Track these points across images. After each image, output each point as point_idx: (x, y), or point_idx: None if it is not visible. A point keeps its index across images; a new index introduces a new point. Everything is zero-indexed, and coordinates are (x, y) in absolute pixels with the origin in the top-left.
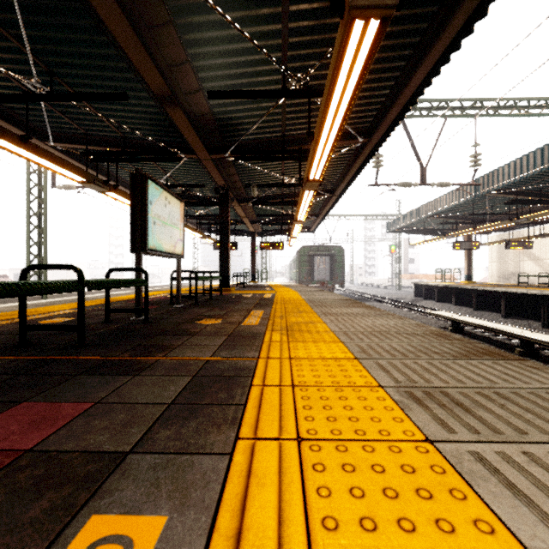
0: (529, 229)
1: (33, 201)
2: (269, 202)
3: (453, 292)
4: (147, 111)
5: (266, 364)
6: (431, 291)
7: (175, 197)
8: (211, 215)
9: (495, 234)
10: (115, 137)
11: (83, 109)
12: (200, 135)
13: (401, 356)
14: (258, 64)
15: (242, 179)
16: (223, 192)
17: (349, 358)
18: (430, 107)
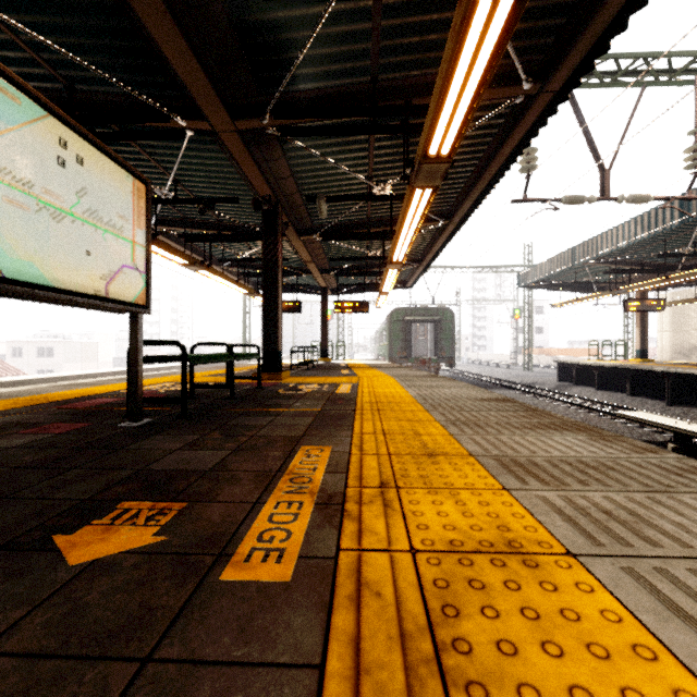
0: None
1: None
2: (348, 233)
3: (627, 376)
4: (87, 2)
5: None
6: (585, 373)
7: (111, 158)
8: (259, 259)
9: (667, 292)
10: (54, 89)
11: None
12: (209, 72)
13: None
14: None
15: (302, 191)
16: (268, 208)
17: None
18: (614, 71)
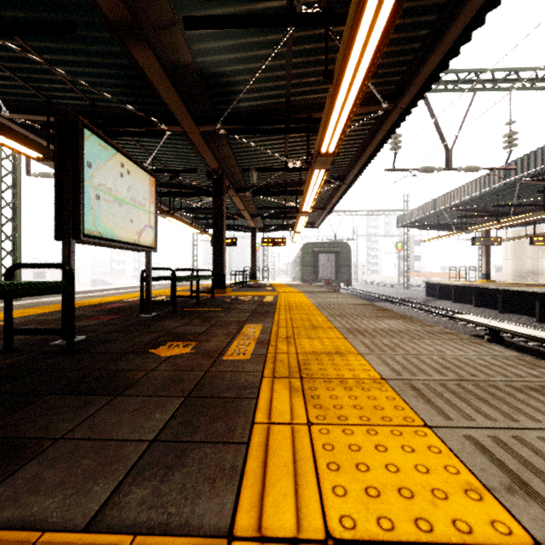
0: None
1: (5, 190)
2: (271, 191)
3: (473, 292)
4: (113, 62)
5: None
6: (445, 290)
7: (140, 167)
8: (207, 208)
9: (510, 230)
10: (82, 105)
11: (24, 54)
12: (183, 99)
13: None
14: None
15: (239, 163)
16: (217, 177)
17: None
18: (455, 80)
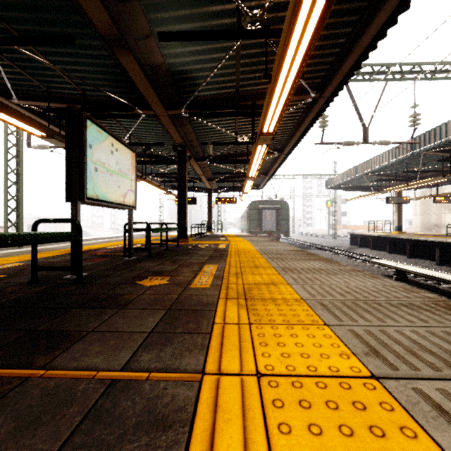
0: (450, 186)
1: (10, 159)
2: (224, 160)
3: (387, 242)
4: (101, 63)
5: (215, 396)
6: (365, 240)
7: (125, 145)
8: (172, 173)
9: (419, 191)
10: (75, 94)
11: (34, 58)
12: (156, 90)
13: (448, 368)
14: (212, 3)
15: (198, 138)
16: (181, 149)
17: (362, 376)
18: (371, 72)
